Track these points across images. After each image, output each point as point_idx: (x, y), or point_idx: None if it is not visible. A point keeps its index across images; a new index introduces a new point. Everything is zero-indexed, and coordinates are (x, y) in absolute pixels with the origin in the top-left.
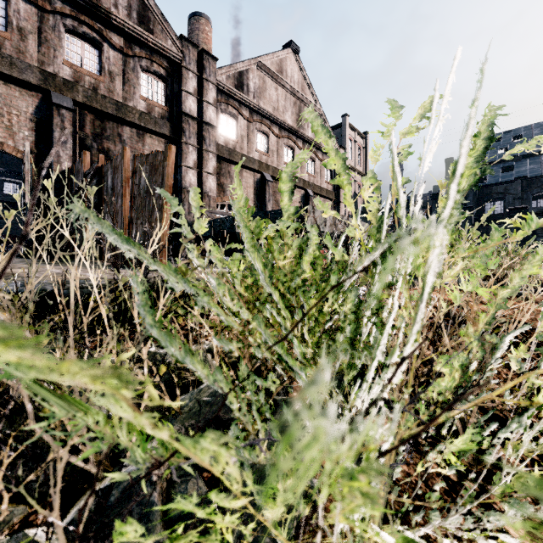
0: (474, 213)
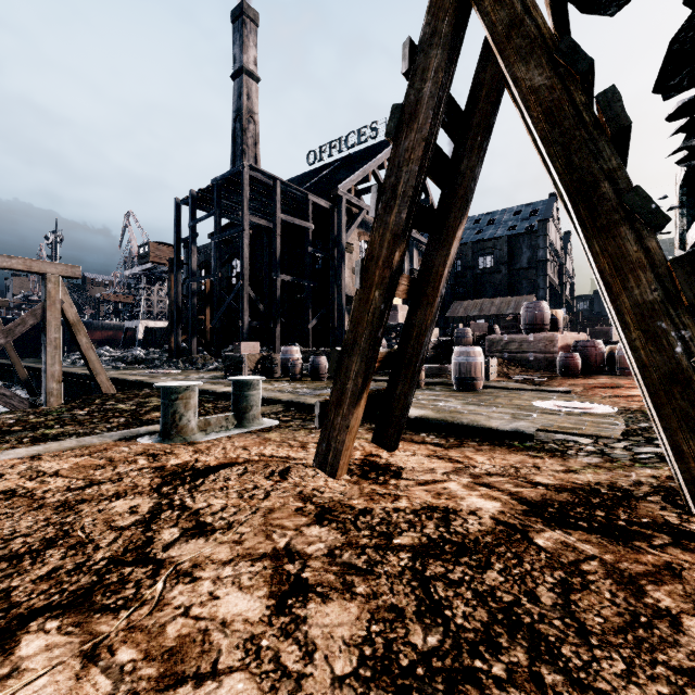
0: None
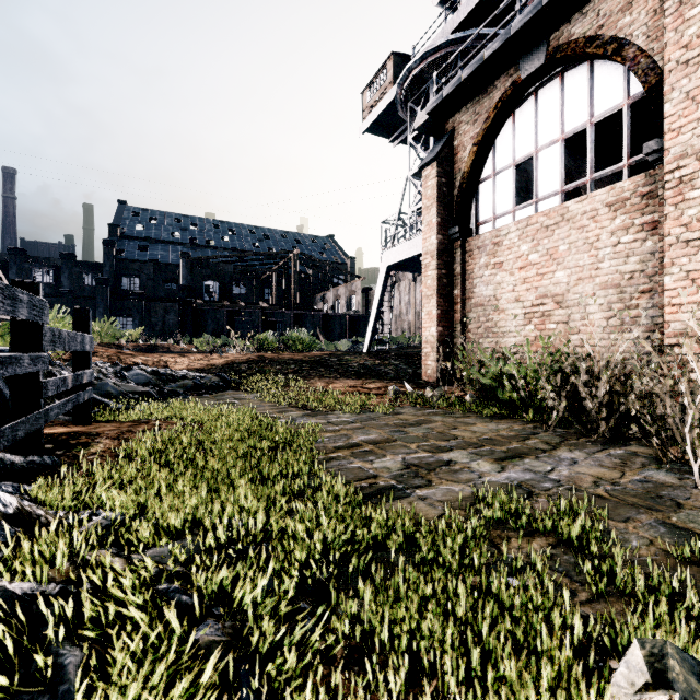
0: (111, 286)
